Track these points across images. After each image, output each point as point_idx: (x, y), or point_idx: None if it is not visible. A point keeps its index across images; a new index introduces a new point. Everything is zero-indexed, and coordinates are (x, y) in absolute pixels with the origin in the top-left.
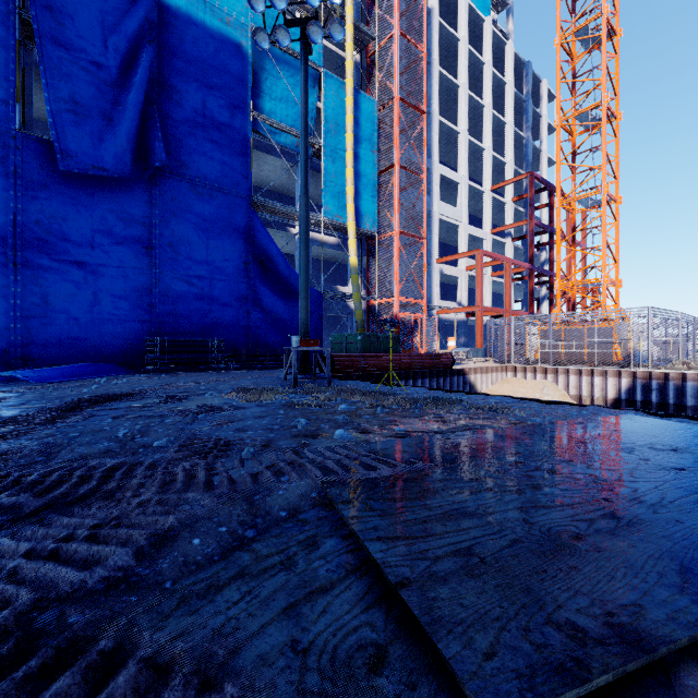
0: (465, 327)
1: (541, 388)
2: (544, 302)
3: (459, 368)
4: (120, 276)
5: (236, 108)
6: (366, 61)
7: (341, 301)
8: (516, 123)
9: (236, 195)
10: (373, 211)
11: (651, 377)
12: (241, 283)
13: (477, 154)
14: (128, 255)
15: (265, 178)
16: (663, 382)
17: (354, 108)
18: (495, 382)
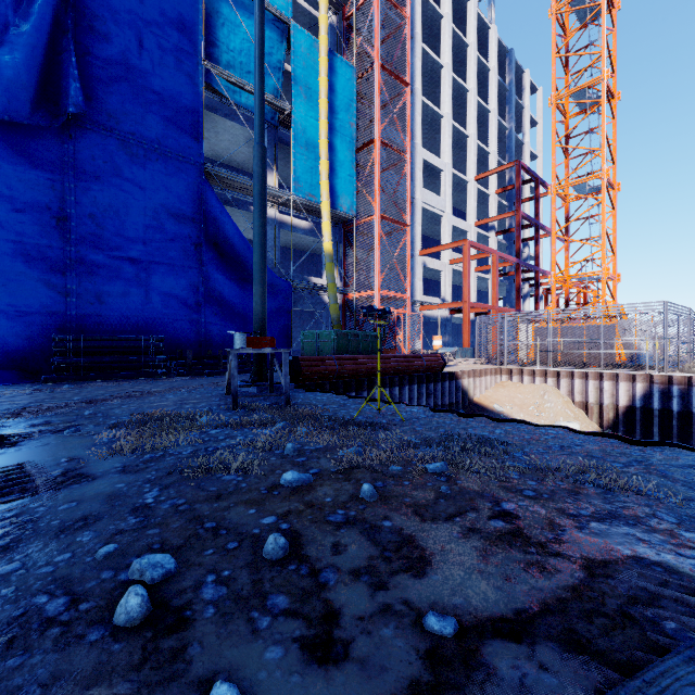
0: (448, 325)
1: (541, 394)
2: (527, 300)
3: (449, 370)
4: (18, 254)
5: (182, 53)
6: (343, 24)
7: (315, 294)
8: (498, 115)
9: (182, 160)
10: (351, 191)
11: (671, 382)
12: (189, 268)
13: (460, 142)
14: (29, 227)
15: (226, 151)
16: (685, 387)
17: (329, 72)
18: (489, 386)
